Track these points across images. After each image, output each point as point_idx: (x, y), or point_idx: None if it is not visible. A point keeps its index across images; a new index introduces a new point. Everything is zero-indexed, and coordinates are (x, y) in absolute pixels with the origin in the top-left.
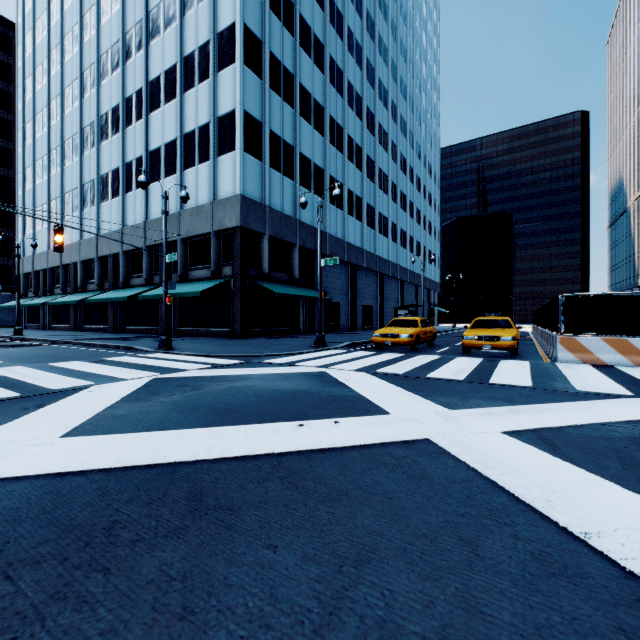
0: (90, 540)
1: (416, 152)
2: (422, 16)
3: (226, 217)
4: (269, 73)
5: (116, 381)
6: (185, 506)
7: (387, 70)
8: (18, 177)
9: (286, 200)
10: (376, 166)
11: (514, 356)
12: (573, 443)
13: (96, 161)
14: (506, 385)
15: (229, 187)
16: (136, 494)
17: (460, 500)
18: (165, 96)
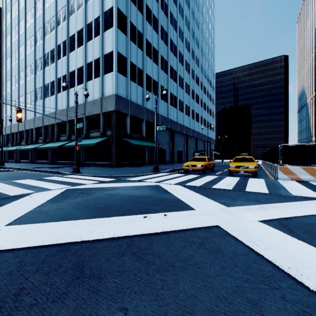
0: (2, 305)
1: (203, 74)
2: (206, 7)
3: (108, 105)
4: (130, 33)
5: (46, 190)
6: (70, 275)
7: (189, 33)
8: (3, 85)
9: (139, 97)
10: (184, 81)
11: (255, 176)
12: (300, 227)
13: (42, 77)
14: (255, 192)
15: (110, 90)
16: (41, 266)
17: (243, 269)
18: (77, 44)
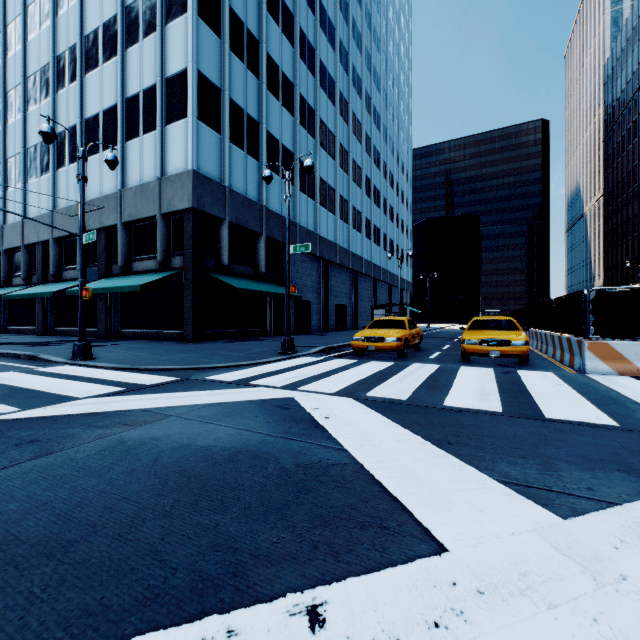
0: None
1: (389, 147)
2: (395, 9)
3: (176, 197)
4: (229, 33)
5: None
6: None
7: (361, 57)
8: None
9: (250, 183)
10: (350, 156)
11: (525, 364)
12: None
13: (22, 131)
14: (577, 423)
15: (180, 161)
16: None
17: None
18: (104, 53)
